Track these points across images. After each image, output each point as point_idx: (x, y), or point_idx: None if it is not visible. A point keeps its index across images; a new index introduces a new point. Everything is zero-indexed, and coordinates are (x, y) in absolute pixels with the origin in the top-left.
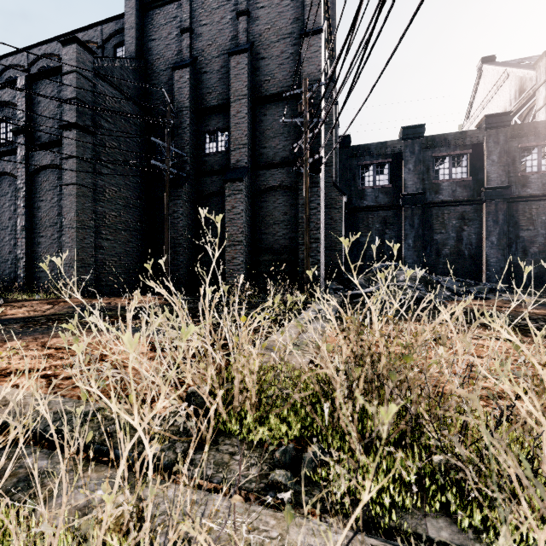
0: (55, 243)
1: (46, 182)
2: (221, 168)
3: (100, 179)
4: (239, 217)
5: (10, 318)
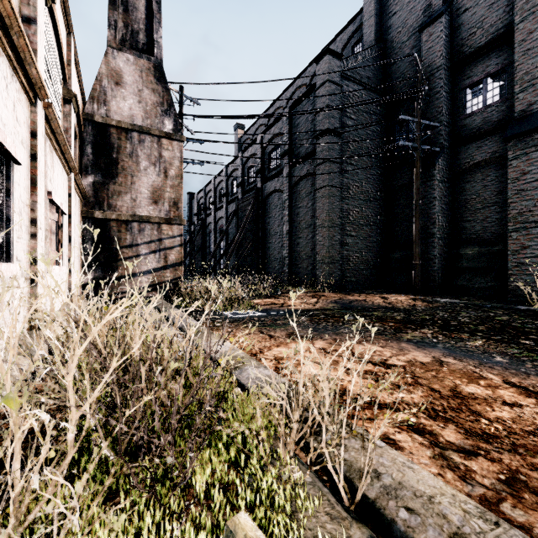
0: (310, 243)
1: (303, 190)
2: (492, 126)
3: (345, 177)
4: (536, 185)
5: (294, 309)
